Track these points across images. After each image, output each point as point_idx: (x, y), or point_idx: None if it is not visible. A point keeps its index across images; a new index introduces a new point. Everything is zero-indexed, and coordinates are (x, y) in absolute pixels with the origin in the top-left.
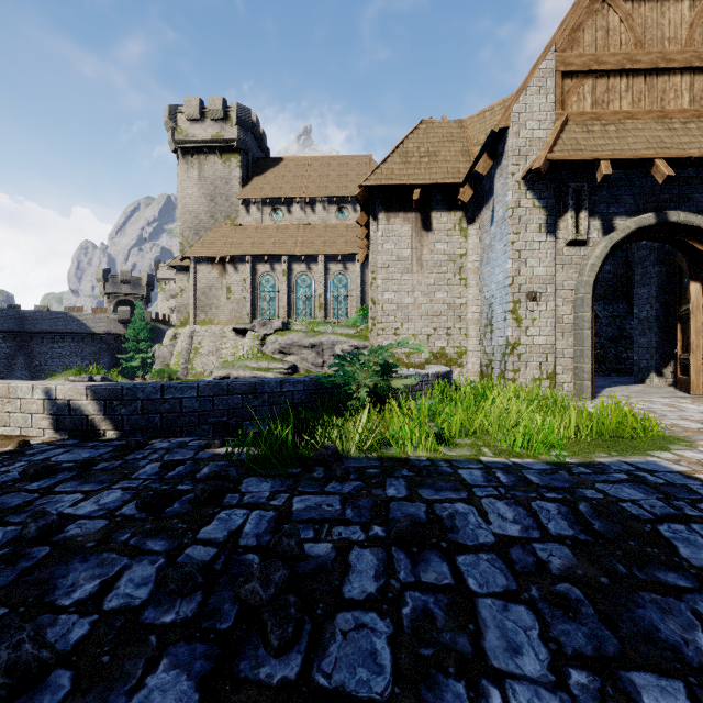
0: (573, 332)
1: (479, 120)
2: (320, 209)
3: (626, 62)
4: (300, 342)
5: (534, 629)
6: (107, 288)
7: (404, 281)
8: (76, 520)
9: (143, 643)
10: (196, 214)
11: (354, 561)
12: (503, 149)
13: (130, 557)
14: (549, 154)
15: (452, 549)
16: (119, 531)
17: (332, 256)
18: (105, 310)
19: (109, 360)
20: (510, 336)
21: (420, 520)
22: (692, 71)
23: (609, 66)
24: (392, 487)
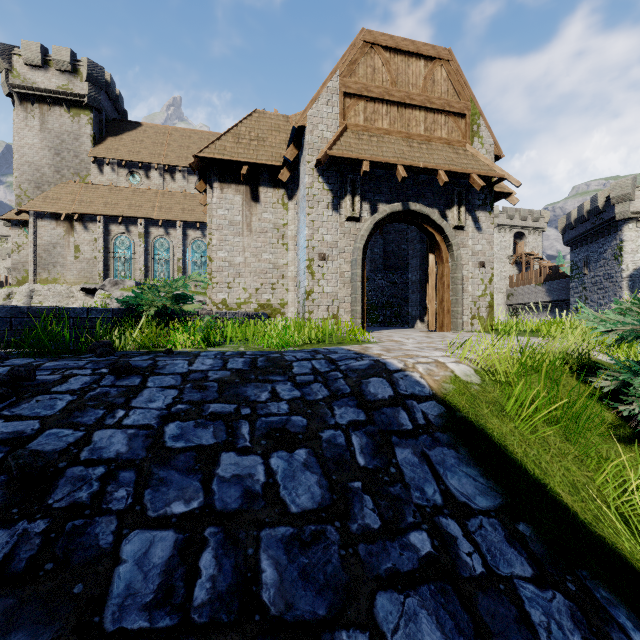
0: (351, 284)
1: None
2: (180, 177)
3: (386, 94)
4: None
5: (172, 396)
6: None
7: (236, 243)
8: None
9: None
10: (37, 167)
11: (72, 380)
12: (304, 143)
13: None
14: (329, 150)
15: (151, 374)
16: None
17: (191, 223)
18: None
19: None
20: (306, 286)
21: (141, 366)
22: (426, 110)
23: (374, 95)
24: (139, 357)
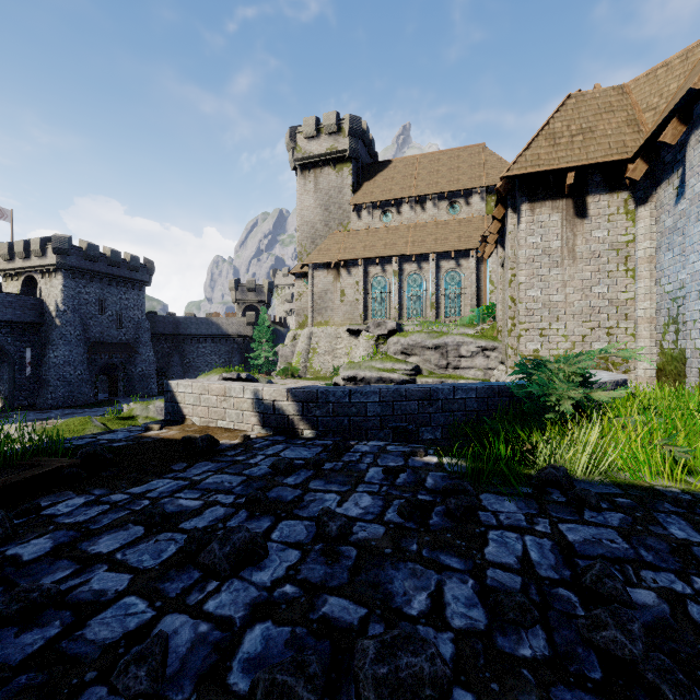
0: None
1: (648, 80)
2: (430, 206)
3: None
4: (423, 343)
5: None
6: (237, 296)
7: (552, 276)
8: (354, 521)
9: (519, 676)
10: (312, 224)
11: None
12: None
13: (436, 571)
14: None
15: None
16: (402, 539)
17: (444, 253)
18: (236, 315)
19: (239, 358)
20: None
21: None
22: None
23: None
24: (672, 525)
